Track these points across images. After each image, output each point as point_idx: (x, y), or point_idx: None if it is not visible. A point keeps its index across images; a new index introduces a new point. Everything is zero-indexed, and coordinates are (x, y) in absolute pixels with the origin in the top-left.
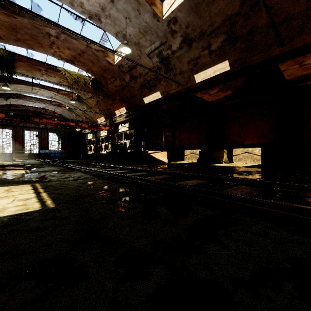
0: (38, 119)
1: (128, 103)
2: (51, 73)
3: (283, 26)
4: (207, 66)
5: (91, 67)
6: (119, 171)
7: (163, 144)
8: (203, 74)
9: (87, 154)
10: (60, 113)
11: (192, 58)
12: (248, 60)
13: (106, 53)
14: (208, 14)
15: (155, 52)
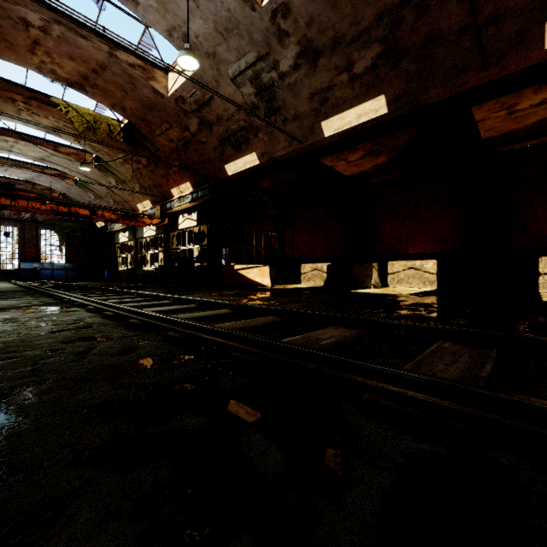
0: (8, 200)
1: (195, 175)
2: (38, 108)
3: (487, 32)
4: (345, 105)
5: (121, 99)
6: (170, 308)
7: (262, 252)
8: (339, 120)
9: (117, 272)
10: (64, 193)
11: (318, 89)
12: (421, 95)
13: (150, 73)
14: (349, 0)
15: (248, 74)
